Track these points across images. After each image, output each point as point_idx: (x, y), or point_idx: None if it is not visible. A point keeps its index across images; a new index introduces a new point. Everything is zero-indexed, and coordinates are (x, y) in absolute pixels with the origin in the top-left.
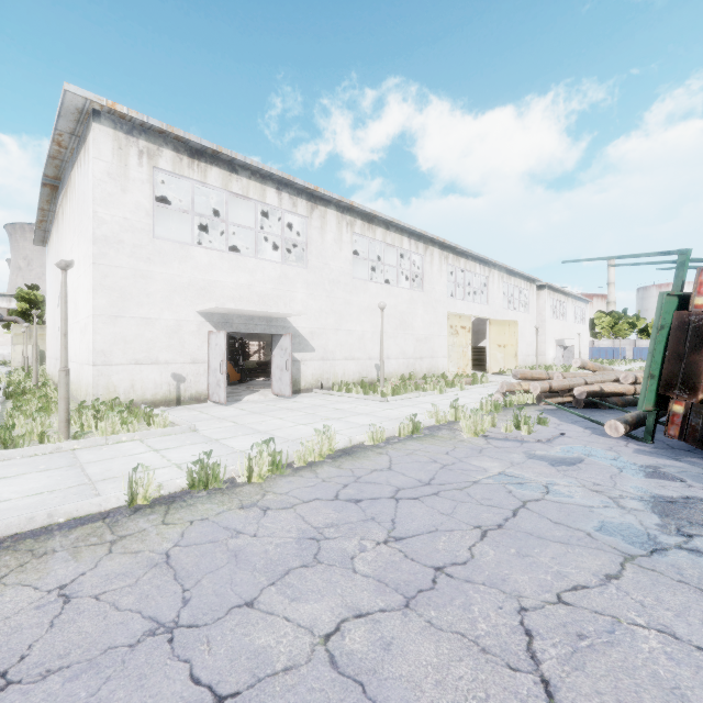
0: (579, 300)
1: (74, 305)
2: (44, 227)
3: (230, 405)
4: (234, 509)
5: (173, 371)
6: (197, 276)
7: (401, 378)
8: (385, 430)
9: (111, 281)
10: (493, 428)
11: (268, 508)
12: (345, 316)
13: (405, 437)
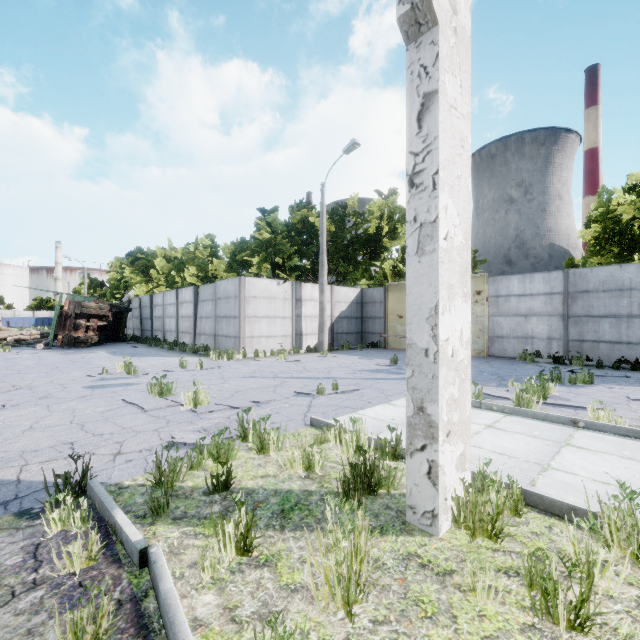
0: None
1: None
2: None
3: None
4: None
5: None
6: None
7: None
8: None
9: None
10: None
11: None
12: None
13: None
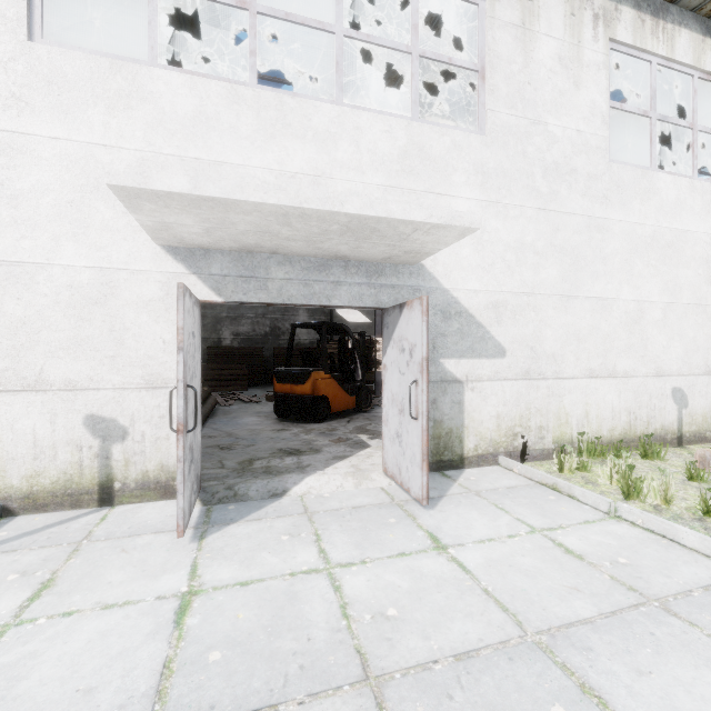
0: None
1: None
2: None
3: (207, 536)
4: None
5: (88, 411)
6: (161, 148)
7: None
8: None
9: None
10: None
11: None
12: (589, 263)
13: None
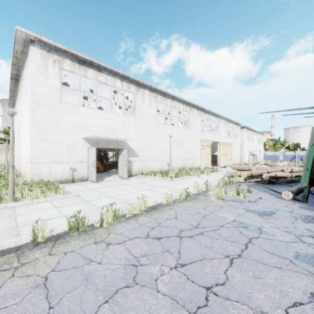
0: (259, 133)
1: (23, 135)
2: (13, 99)
3: (98, 183)
4: (91, 244)
5: (70, 166)
6: (82, 121)
7: (179, 169)
8: (172, 196)
9: (39, 123)
10: (226, 195)
11: (110, 243)
12: (153, 140)
13: (183, 199)
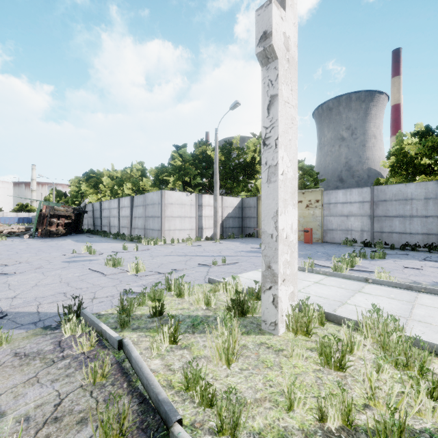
0: None
1: None
2: None
3: None
4: None
5: None
6: None
7: None
8: None
9: None
10: None
11: None
12: None
13: None
